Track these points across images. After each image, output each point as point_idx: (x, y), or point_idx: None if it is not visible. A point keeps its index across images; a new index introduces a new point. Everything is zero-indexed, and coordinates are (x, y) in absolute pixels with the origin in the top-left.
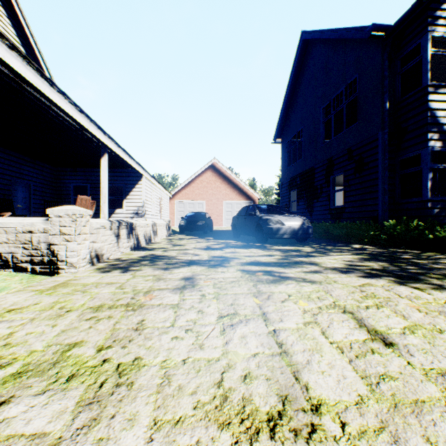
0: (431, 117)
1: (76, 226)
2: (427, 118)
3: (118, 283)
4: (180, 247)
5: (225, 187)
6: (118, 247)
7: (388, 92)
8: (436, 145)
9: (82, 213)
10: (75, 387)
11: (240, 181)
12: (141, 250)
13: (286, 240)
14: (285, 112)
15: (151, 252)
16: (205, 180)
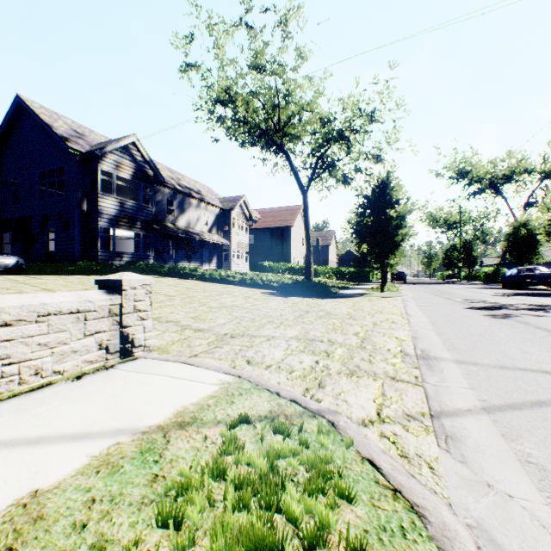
0: (101, 210)
1: None
2: (99, 210)
3: None
4: None
5: None
6: None
7: (82, 187)
8: (104, 224)
9: None
10: None
11: None
12: None
13: None
14: None
15: None
16: None
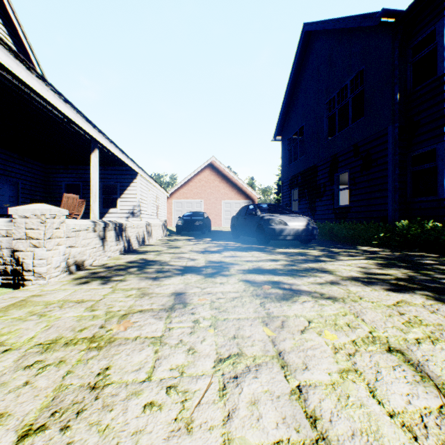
0: None
1: (45, 228)
2: (443, 110)
3: (90, 301)
4: (175, 250)
5: (224, 186)
6: (104, 250)
7: (399, 83)
8: None
9: (54, 213)
10: None
11: (239, 180)
12: (131, 253)
13: (289, 242)
14: (286, 108)
15: (142, 256)
16: (204, 179)
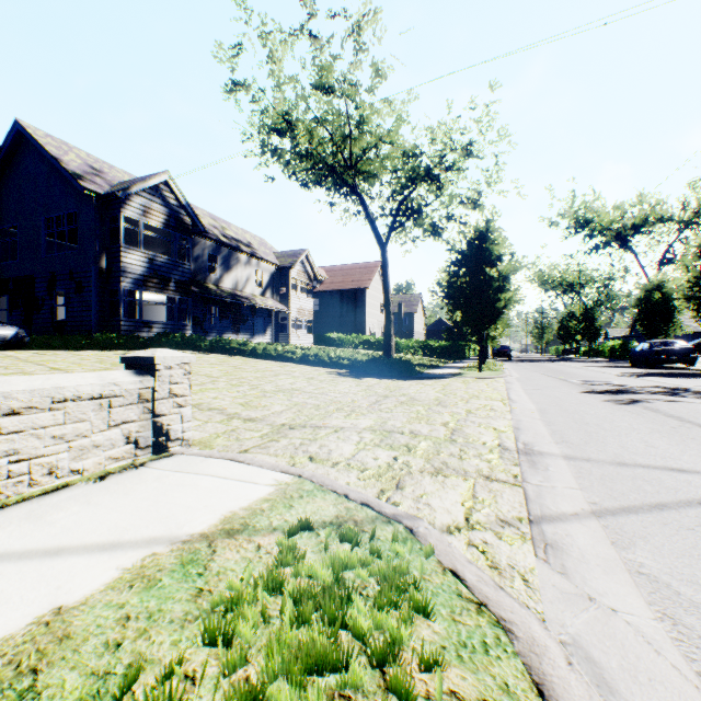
0: (124, 267)
1: None
2: (122, 268)
3: None
4: None
5: None
6: None
7: (100, 238)
8: (128, 286)
9: None
10: None
11: None
12: None
13: None
14: None
15: None
16: None
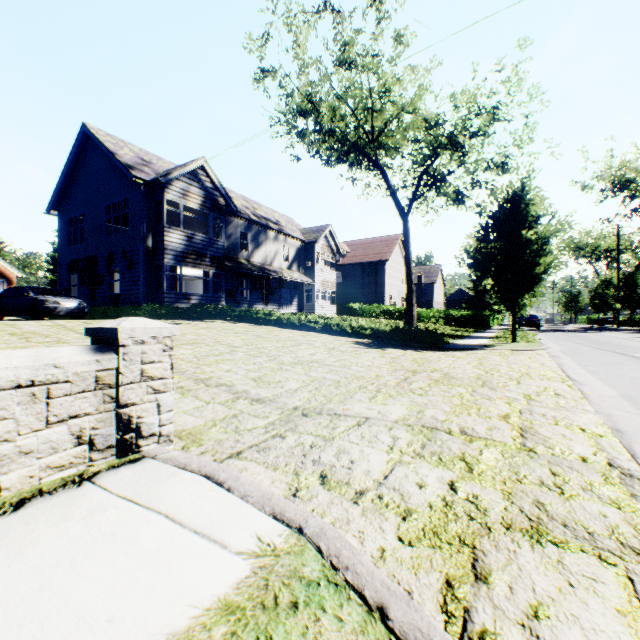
0: (167, 245)
1: None
2: (165, 246)
3: None
4: None
5: None
6: None
7: (147, 220)
8: (170, 262)
9: None
10: (4, 325)
11: None
12: None
13: None
14: (65, 186)
15: None
16: None
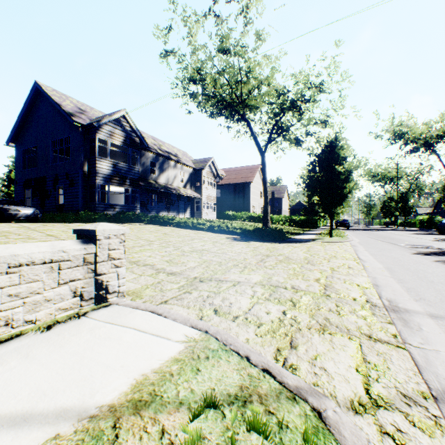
0: (98, 170)
1: None
2: (97, 170)
3: None
4: None
5: None
6: None
7: (84, 152)
8: (101, 182)
9: None
10: None
11: None
12: None
13: None
14: (20, 126)
15: None
16: None
